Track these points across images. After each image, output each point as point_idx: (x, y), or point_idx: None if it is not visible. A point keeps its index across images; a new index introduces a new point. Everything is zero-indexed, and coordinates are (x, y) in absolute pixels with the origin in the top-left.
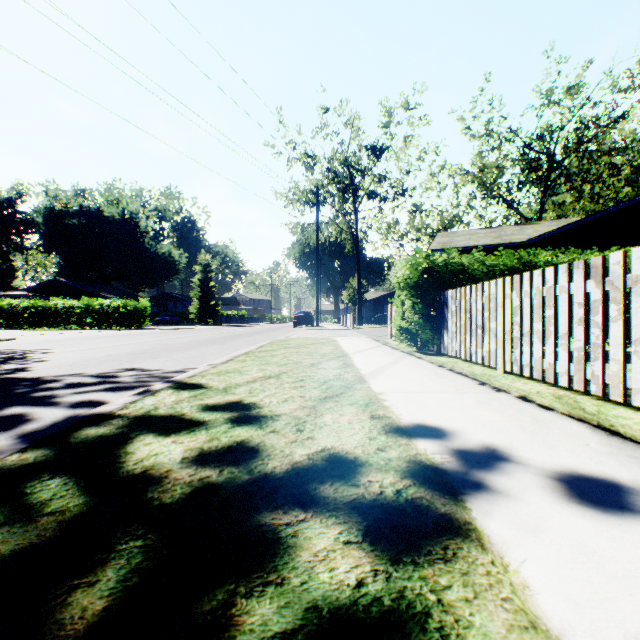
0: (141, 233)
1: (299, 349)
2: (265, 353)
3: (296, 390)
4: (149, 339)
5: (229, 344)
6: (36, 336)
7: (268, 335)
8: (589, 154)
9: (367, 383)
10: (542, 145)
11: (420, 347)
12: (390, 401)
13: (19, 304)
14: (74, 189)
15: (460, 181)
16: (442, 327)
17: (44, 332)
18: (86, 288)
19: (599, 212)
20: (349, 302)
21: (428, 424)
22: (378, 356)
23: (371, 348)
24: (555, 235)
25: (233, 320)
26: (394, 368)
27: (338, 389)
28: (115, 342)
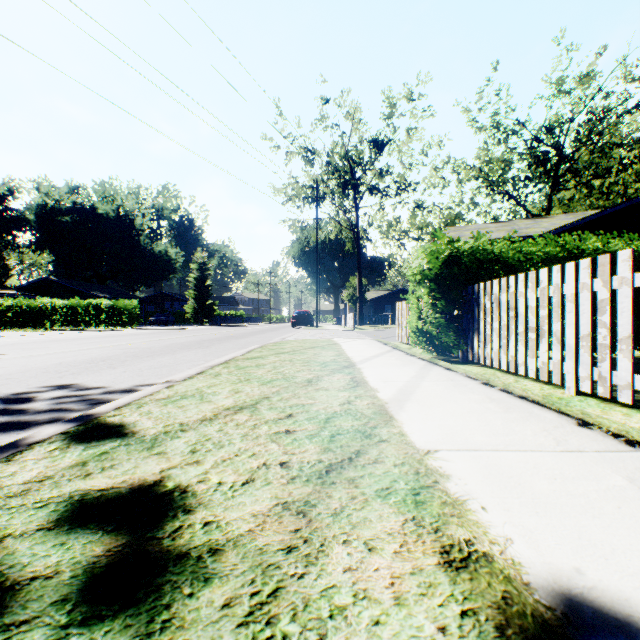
0: (136, 231)
1: (294, 355)
2: (250, 361)
3: (277, 443)
4: (128, 341)
5: (215, 348)
6: (6, 338)
7: (263, 336)
8: (598, 148)
9: (396, 423)
10: (551, 138)
11: (442, 353)
12: (457, 480)
13: (3, 303)
14: (68, 186)
15: (465, 176)
16: (470, 329)
17: (24, 333)
18: (78, 287)
19: (626, 202)
20: (349, 302)
21: (613, 604)
22: (394, 366)
23: (381, 354)
24: (575, 227)
25: (230, 320)
26: (424, 388)
27: (350, 440)
28: (86, 345)
